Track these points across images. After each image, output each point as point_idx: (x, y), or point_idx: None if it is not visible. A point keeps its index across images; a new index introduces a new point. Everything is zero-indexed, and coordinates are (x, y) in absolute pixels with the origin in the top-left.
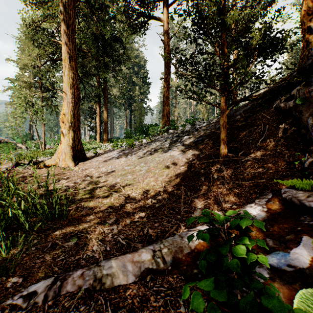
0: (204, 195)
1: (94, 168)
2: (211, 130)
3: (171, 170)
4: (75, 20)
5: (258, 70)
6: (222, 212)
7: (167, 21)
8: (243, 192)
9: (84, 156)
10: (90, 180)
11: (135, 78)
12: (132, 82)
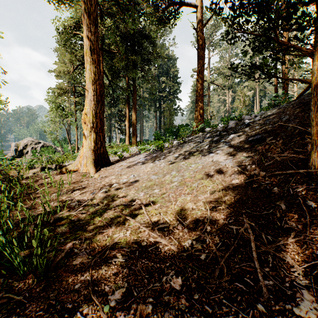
0: (299, 245)
1: (115, 176)
2: (275, 124)
3: (218, 185)
4: (97, 8)
5: None
6: None
7: (201, 6)
8: None
9: (108, 161)
10: (106, 193)
11: (165, 77)
12: (162, 83)
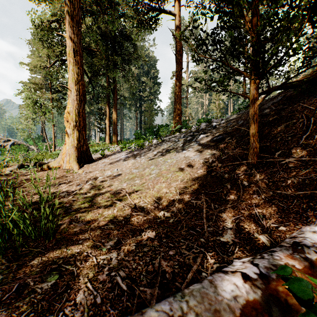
0: (233, 208)
1: (99, 171)
2: (233, 127)
3: (187, 175)
4: (80, 11)
5: (304, 44)
6: (266, 236)
7: (179, 15)
8: (291, 206)
9: (90, 158)
10: (93, 185)
11: (145, 78)
12: (142, 83)
